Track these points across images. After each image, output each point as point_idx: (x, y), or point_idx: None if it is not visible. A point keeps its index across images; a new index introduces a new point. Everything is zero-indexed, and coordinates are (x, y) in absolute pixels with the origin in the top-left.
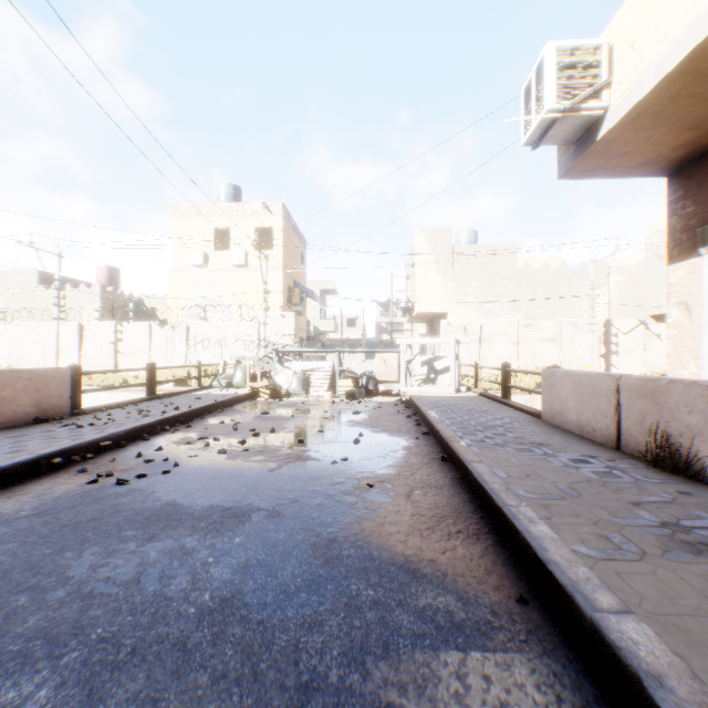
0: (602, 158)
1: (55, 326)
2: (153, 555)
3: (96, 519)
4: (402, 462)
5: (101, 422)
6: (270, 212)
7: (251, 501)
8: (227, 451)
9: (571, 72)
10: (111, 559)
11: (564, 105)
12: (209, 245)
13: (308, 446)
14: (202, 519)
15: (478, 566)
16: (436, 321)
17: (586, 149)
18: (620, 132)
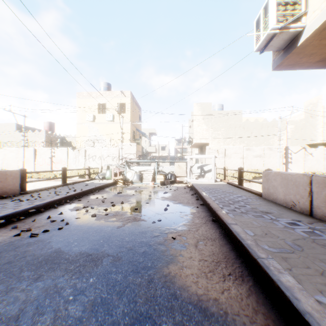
0: (298, 57)
1: (22, 150)
2: (34, 293)
3: (10, 262)
4: (190, 222)
5: (33, 198)
6: (124, 95)
7: (104, 249)
8: (96, 215)
9: (284, 7)
10: (6, 296)
11: (280, 25)
12: (96, 111)
13: (140, 212)
14: (73, 262)
15: (247, 305)
16: (203, 147)
17: (291, 52)
18: (311, 40)
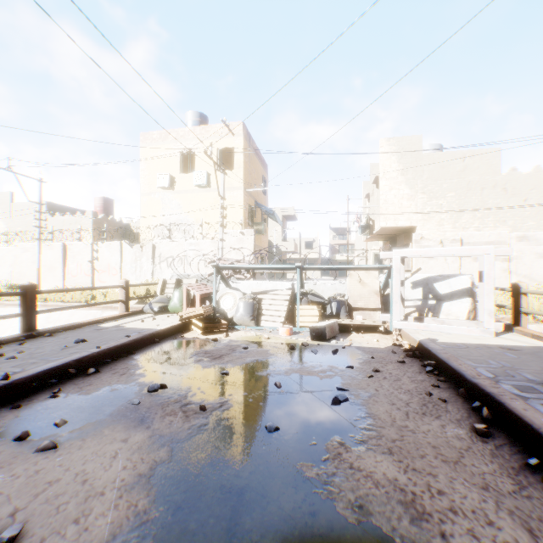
0: None
1: (37, 246)
2: None
3: None
4: None
5: None
6: (231, 132)
7: None
8: None
9: None
10: None
11: None
12: (175, 168)
13: None
14: None
15: None
16: (400, 237)
17: None
18: None
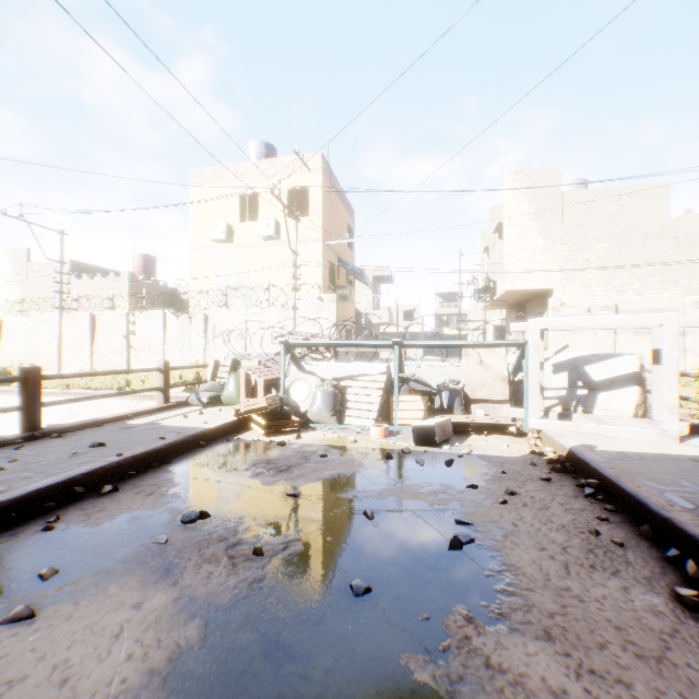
0: None
1: (57, 317)
2: None
3: None
4: None
5: None
6: (306, 167)
7: None
8: None
9: None
10: None
11: None
12: (234, 215)
13: None
14: None
15: None
16: (531, 303)
17: None
18: None
